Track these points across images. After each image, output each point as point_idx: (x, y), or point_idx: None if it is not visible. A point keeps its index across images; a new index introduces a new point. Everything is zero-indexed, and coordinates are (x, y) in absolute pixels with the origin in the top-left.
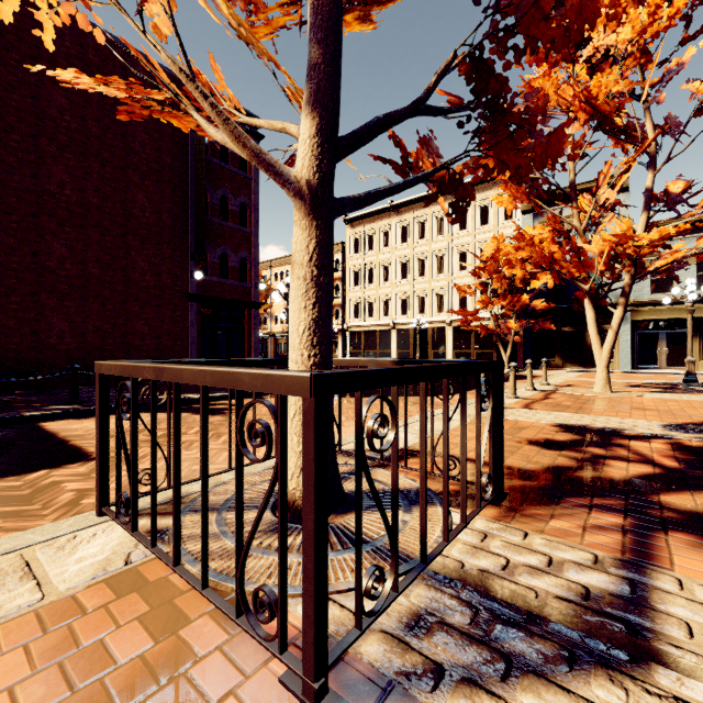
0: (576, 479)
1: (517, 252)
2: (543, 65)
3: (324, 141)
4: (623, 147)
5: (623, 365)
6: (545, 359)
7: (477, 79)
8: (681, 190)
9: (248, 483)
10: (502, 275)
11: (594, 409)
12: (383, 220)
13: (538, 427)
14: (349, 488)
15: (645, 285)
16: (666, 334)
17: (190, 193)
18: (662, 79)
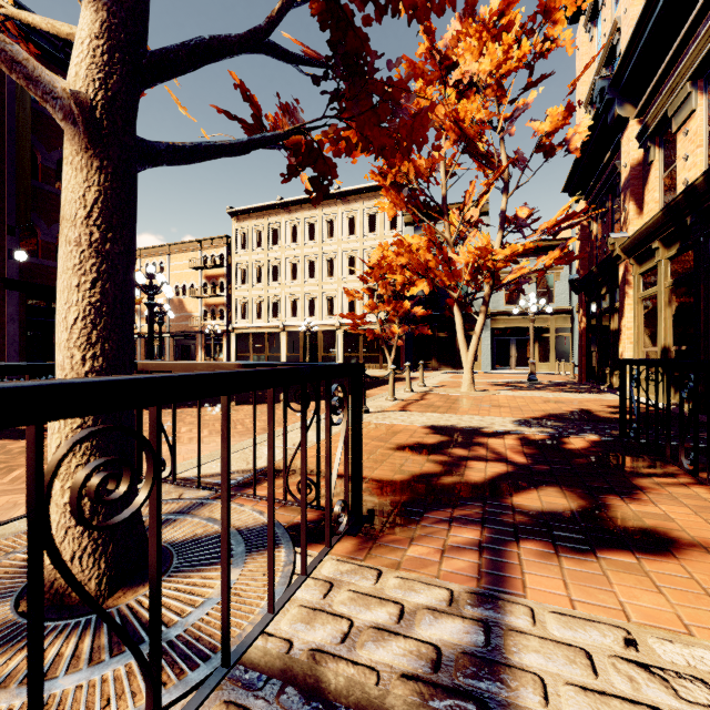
0: (440, 487)
1: (398, 257)
2: (420, 81)
3: (115, 47)
4: (484, 172)
5: (485, 366)
6: (422, 362)
7: (332, 26)
8: (526, 216)
9: (1, 552)
10: (387, 281)
11: (461, 408)
12: (273, 216)
13: (411, 430)
14: (168, 537)
15: (501, 297)
16: (515, 340)
17: (8, 148)
18: (513, 115)
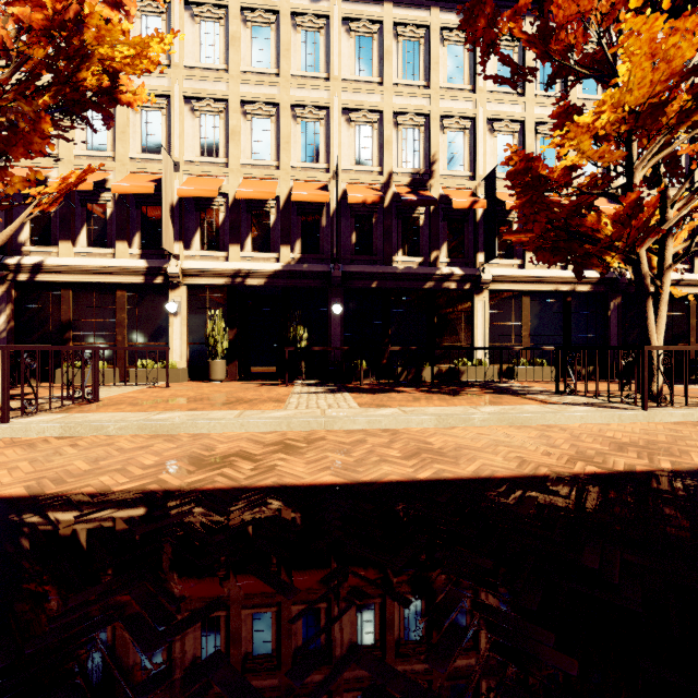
0: None
1: None
2: None
3: None
4: None
5: None
6: None
7: None
8: None
9: None
10: None
11: None
12: None
13: None
14: None
15: None
16: None
17: None
18: None
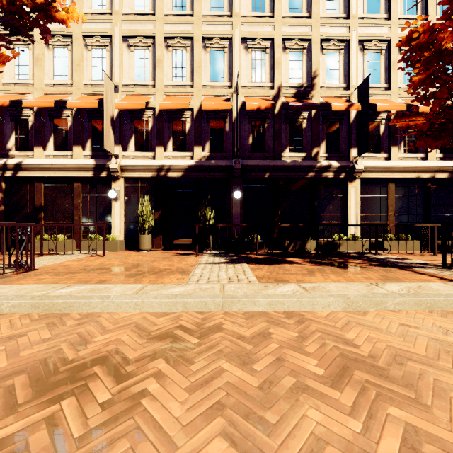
0: None
1: None
2: None
3: None
4: None
5: None
6: None
7: None
8: None
9: None
10: None
11: None
12: None
13: None
14: None
15: None
16: None
17: None
18: None
